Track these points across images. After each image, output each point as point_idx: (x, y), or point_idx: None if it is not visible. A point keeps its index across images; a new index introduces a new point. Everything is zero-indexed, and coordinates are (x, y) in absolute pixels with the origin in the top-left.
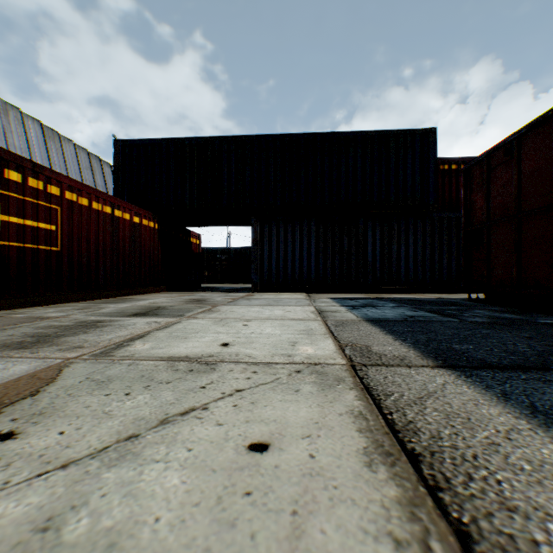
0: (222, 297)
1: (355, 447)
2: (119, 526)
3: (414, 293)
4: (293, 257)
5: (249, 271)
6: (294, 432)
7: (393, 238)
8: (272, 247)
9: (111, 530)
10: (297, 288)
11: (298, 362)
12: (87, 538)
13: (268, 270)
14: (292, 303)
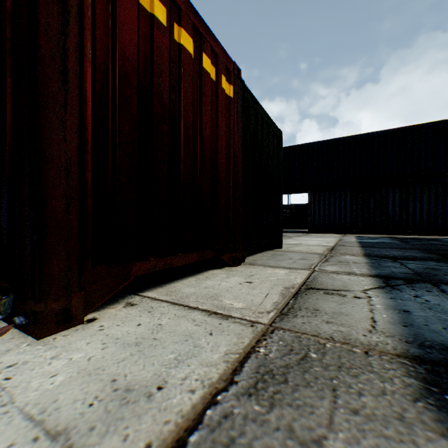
0: (292, 235)
1: (324, 249)
2: (294, 249)
3: (426, 235)
4: (334, 213)
5: (306, 220)
6: (315, 248)
7: (409, 198)
8: (320, 207)
9: (293, 249)
10: (337, 231)
11: (320, 245)
12: (291, 249)
13: (318, 220)
14: (329, 237)
